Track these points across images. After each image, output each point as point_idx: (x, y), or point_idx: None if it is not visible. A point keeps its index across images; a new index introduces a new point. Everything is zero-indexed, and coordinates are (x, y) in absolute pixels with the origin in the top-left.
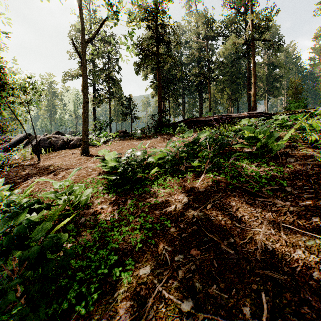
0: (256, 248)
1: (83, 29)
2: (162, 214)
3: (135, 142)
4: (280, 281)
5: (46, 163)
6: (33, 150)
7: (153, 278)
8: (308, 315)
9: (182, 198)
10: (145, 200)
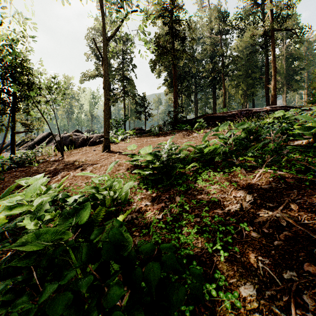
0: None
1: (104, 28)
2: (226, 214)
3: (153, 138)
4: None
5: (71, 159)
6: (56, 147)
7: (268, 303)
8: None
9: (244, 196)
10: (194, 197)
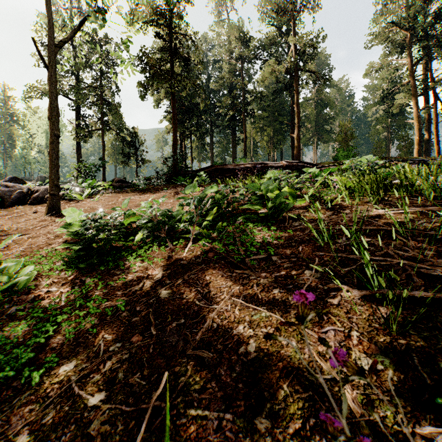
0: (202, 327)
1: (50, 27)
2: (124, 295)
3: (135, 196)
4: (206, 360)
5: None
6: None
7: (72, 374)
8: (211, 390)
9: (158, 273)
10: (111, 278)
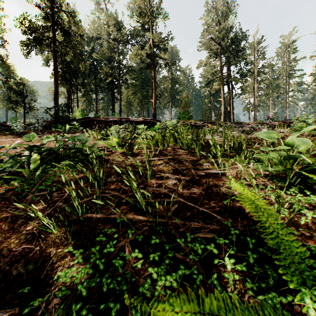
0: None
1: None
2: None
3: (9, 138)
4: None
5: None
6: None
7: None
8: None
9: None
10: None
